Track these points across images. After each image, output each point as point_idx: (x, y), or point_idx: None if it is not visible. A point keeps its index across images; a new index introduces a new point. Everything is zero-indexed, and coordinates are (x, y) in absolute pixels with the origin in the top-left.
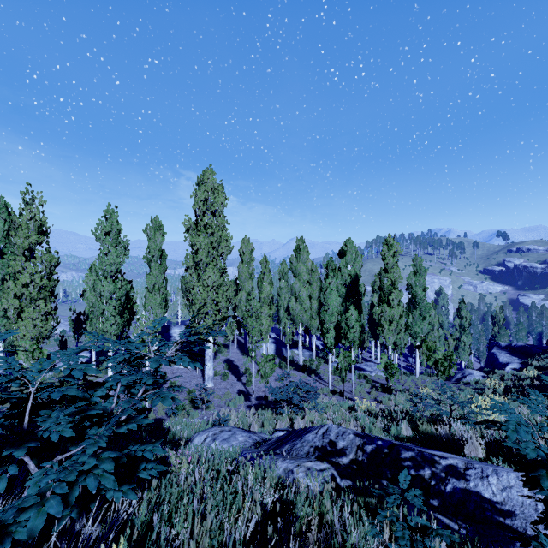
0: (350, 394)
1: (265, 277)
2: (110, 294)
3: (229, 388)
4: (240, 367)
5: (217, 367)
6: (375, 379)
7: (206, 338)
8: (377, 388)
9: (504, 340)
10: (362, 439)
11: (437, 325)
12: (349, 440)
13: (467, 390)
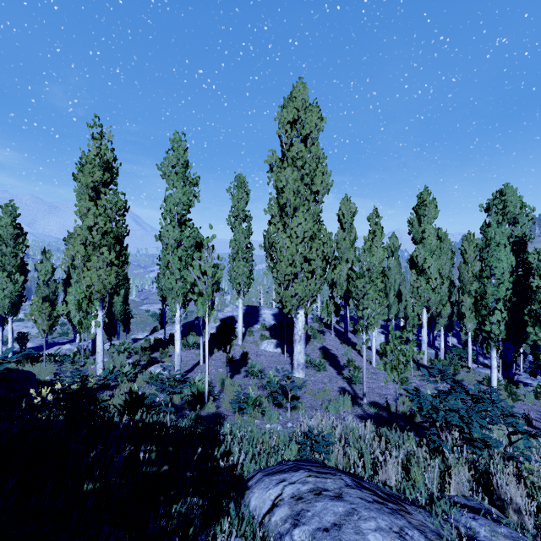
0: None
1: (374, 238)
2: (175, 242)
3: (327, 382)
4: (339, 358)
5: (310, 354)
6: None
7: (295, 311)
8: None
9: None
10: None
11: None
12: None
13: None
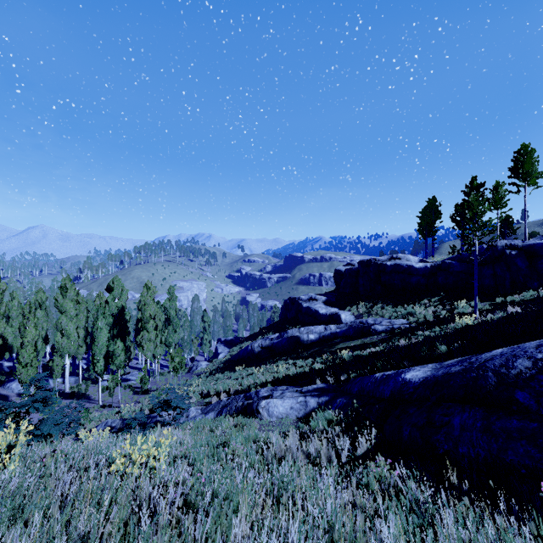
0: (118, 403)
1: (29, 322)
2: None
3: None
4: None
5: None
6: (138, 386)
7: None
8: (139, 392)
9: (230, 333)
10: (123, 420)
11: (188, 331)
12: (117, 422)
13: (193, 378)
